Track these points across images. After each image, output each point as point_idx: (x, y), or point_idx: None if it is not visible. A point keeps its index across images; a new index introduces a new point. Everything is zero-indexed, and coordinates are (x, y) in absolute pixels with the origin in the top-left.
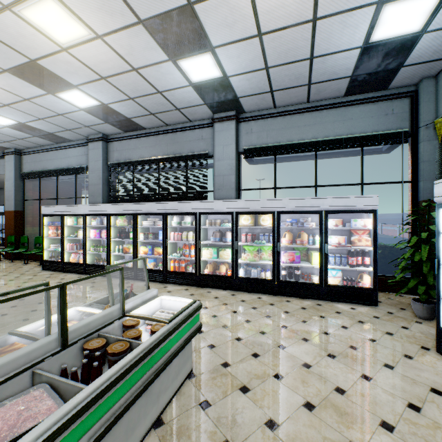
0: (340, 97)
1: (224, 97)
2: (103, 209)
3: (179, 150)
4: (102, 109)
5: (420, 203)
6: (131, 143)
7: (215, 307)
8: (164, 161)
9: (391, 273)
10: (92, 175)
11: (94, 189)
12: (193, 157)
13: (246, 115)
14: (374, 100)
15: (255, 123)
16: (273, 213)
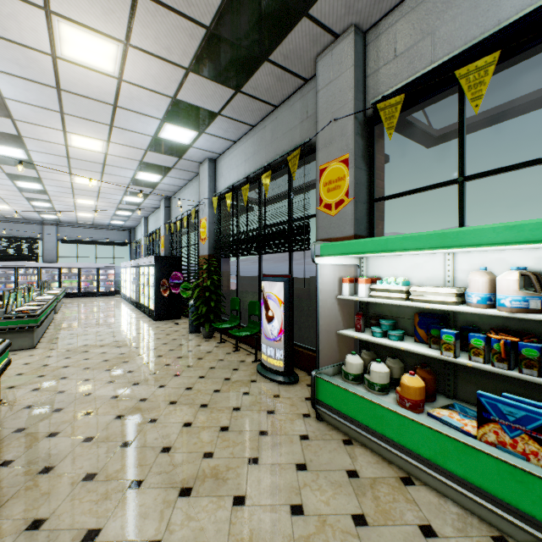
0: (106, 226)
1: (54, 220)
2: None
3: (17, 233)
4: None
5: None
6: None
7: None
8: (5, 238)
9: None
10: None
11: None
12: (28, 238)
13: (63, 224)
14: (118, 230)
15: (68, 228)
16: (79, 268)
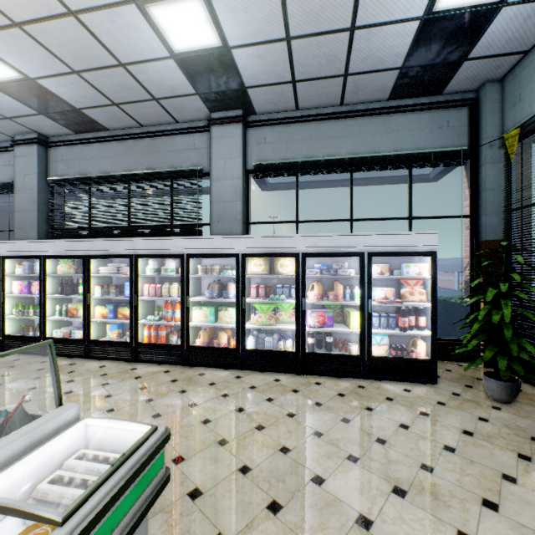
0: (382, 101)
1: (225, 84)
2: (33, 248)
3: (161, 163)
4: (28, 88)
5: (481, 244)
6: (86, 150)
7: (208, 403)
8: (136, 178)
9: (445, 335)
10: (20, 197)
11: (24, 218)
12: (180, 174)
13: (258, 118)
14: (426, 107)
15: (270, 130)
16: (296, 255)
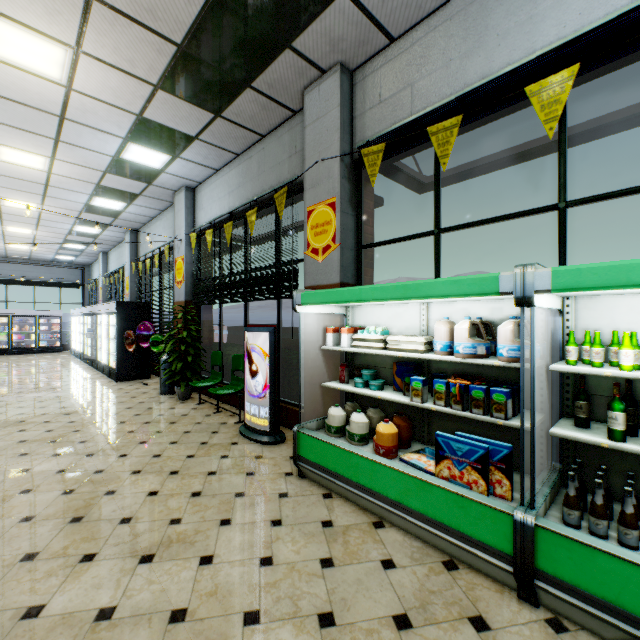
0: (49, 262)
1: None
2: None
3: None
4: None
5: None
6: None
7: None
8: None
9: None
10: None
11: None
12: None
13: None
14: (66, 267)
15: None
16: (9, 316)
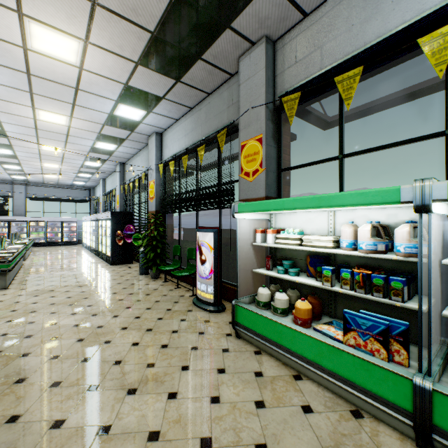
0: (69, 186)
1: (23, 180)
2: None
3: None
4: None
5: None
6: None
7: None
8: None
9: None
10: None
11: None
12: None
13: (31, 184)
14: (80, 189)
15: (35, 188)
16: (45, 221)
